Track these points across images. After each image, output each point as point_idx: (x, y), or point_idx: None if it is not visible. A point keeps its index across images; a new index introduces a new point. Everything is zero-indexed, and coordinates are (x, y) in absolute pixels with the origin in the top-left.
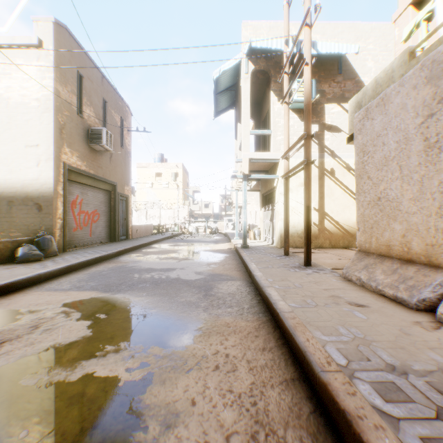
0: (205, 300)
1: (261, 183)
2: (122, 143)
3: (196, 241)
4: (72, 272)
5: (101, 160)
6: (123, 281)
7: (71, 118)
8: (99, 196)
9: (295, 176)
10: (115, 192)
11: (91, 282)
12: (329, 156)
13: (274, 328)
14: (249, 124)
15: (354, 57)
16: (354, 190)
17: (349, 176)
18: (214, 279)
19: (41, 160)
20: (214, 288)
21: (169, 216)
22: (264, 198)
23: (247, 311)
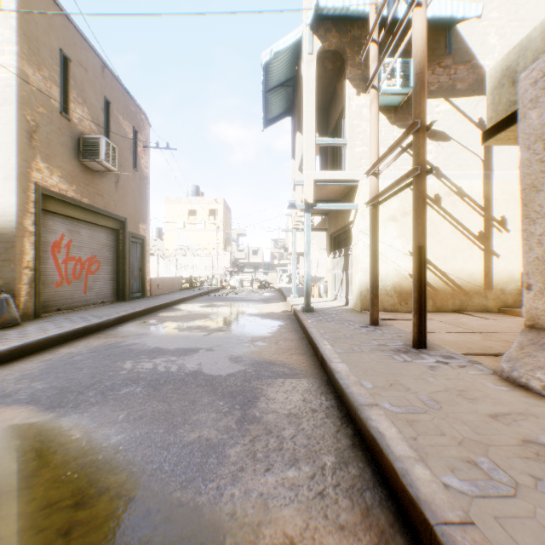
0: (241, 437)
1: (328, 219)
2: (135, 164)
3: (238, 300)
4: (24, 357)
5: (101, 185)
6: (99, 378)
7: (50, 118)
8: (99, 237)
9: (382, 205)
10: (124, 232)
11: (38, 382)
12: (433, 175)
13: None
14: (314, 130)
15: (468, 31)
16: (469, 225)
17: (461, 205)
18: (260, 375)
19: None
20: (261, 400)
21: (206, 265)
22: (332, 240)
23: (333, 478)
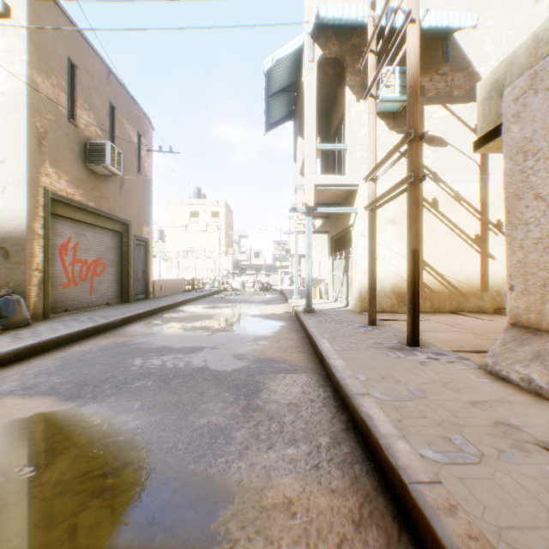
0: (245, 423)
1: (329, 221)
2: (139, 167)
3: (240, 302)
4: (39, 354)
5: (106, 189)
6: (111, 373)
7: (58, 124)
8: (104, 240)
9: (381, 209)
10: (128, 234)
11: (56, 377)
12: (430, 180)
13: (396, 519)
14: (315, 135)
15: (465, 39)
16: (466, 229)
17: (458, 209)
18: (263, 371)
19: (9, 184)
20: (263, 391)
21: (208, 267)
22: (333, 242)
23: (327, 454)
